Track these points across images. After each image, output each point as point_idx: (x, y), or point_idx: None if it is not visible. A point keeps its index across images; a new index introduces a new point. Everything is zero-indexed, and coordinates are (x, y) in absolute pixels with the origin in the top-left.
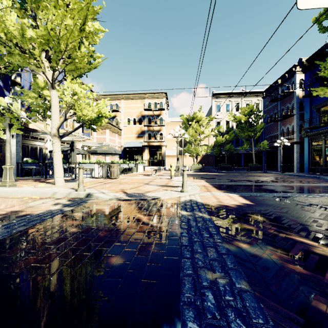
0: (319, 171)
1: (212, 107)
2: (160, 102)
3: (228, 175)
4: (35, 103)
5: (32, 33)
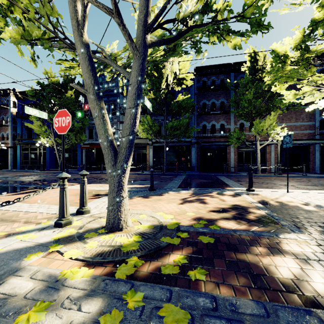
0: (27, 167)
1: None
2: None
3: None
4: None
5: None
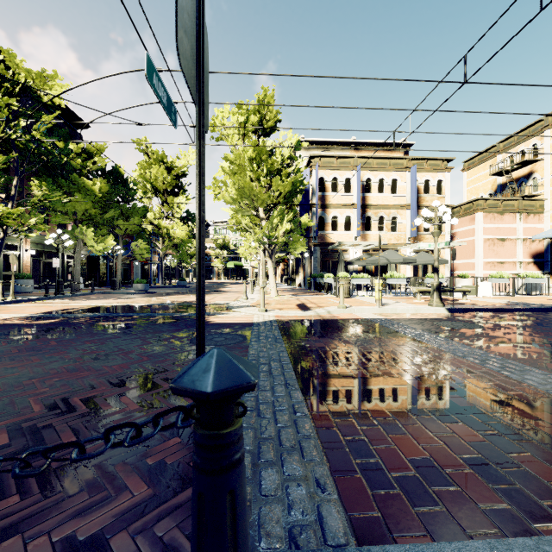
0: None
1: None
2: None
3: None
4: None
5: (235, 196)
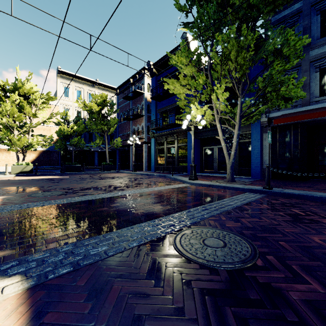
0: (162, 169)
1: (58, 89)
2: None
3: (73, 178)
4: None
5: None
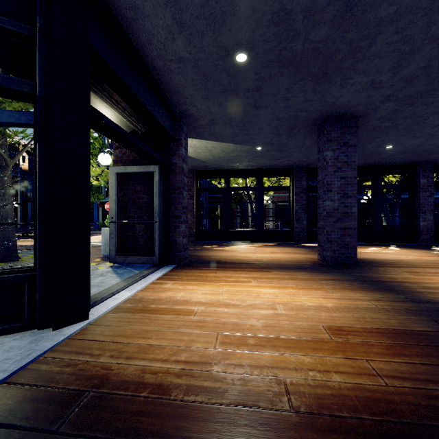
0: None
1: None
2: None
3: None
4: None
5: None
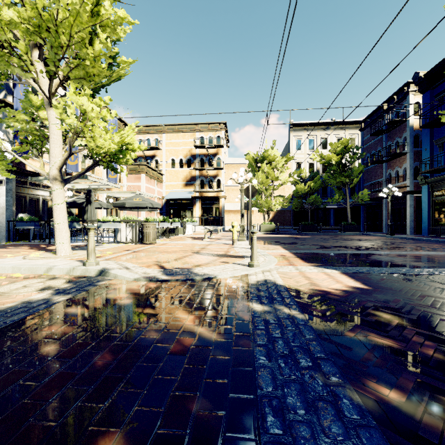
0: (443, 233)
1: (290, 144)
2: (216, 136)
3: (314, 238)
4: (26, 130)
5: (12, 13)
